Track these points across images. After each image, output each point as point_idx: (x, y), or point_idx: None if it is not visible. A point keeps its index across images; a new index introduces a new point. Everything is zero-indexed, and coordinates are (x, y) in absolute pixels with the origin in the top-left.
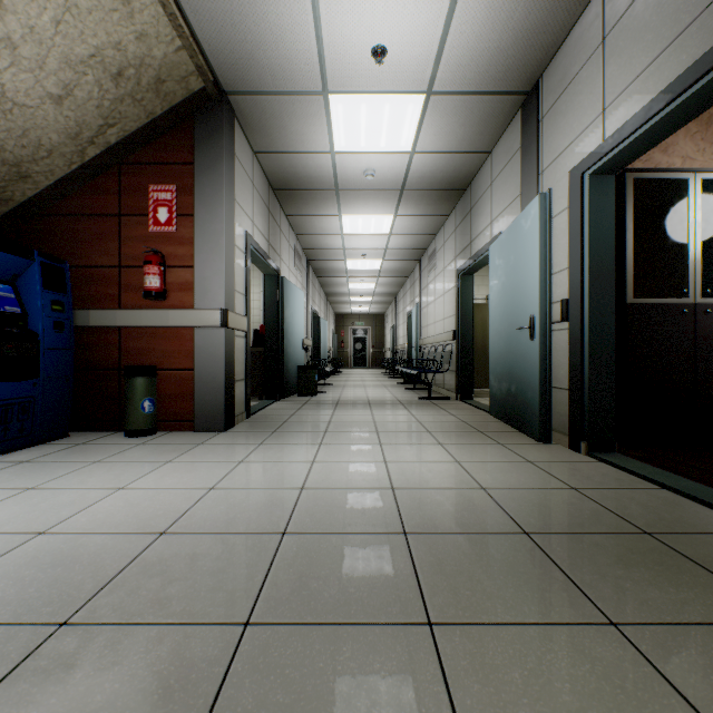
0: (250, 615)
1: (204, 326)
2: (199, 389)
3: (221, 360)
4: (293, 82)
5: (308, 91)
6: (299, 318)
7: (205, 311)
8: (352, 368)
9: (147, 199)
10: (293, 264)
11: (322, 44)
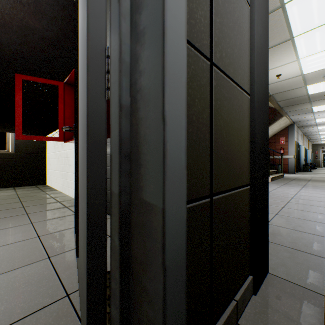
0: (312, 177)
1: (290, 158)
2: (289, 167)
3: (293, 163)
4: (308, 120)
5: (310, 120)
6: (302, 153)
7: (290, 155)
8: (322, 167)
9: (279, 140)
10: (300, 139)
11: (314, 117)
